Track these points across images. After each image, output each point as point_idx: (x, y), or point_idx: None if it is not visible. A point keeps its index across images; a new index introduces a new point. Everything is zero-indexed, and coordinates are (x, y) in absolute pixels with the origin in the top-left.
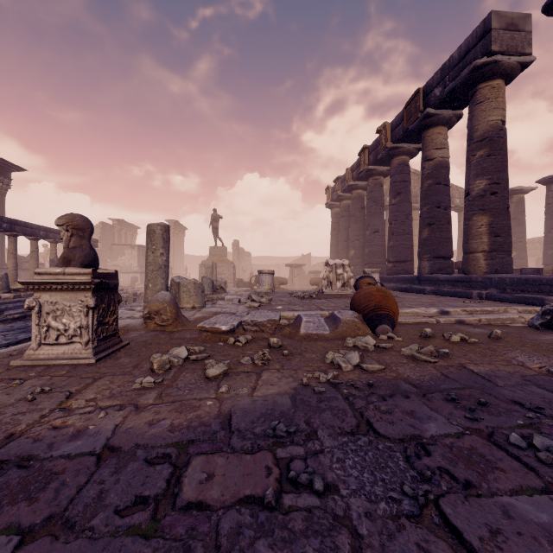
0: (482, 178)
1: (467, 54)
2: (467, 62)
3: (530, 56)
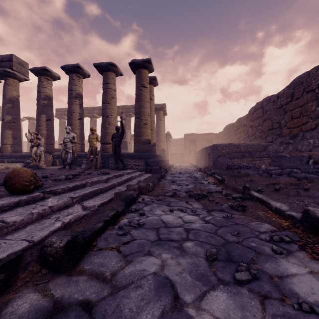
0: (9, 115)
1: (3, 62)
2: (2, 65)
3: (28, 78)
